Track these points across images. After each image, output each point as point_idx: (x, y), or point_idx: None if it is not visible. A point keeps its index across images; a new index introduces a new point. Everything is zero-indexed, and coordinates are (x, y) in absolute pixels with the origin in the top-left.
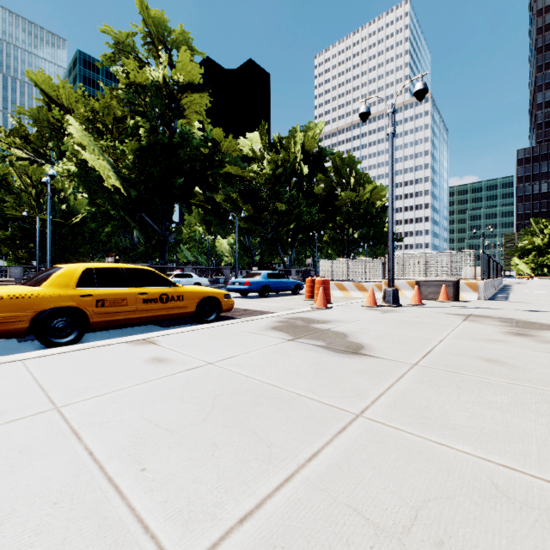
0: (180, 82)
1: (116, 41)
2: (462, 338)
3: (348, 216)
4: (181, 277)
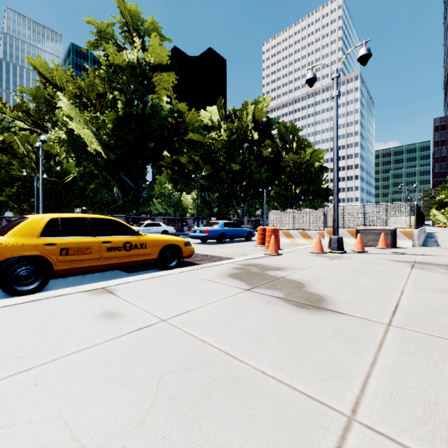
0: (151, 63)
1: (98, 30)
2: (422, 288)
3: (291, 174)
4: (151, 225)
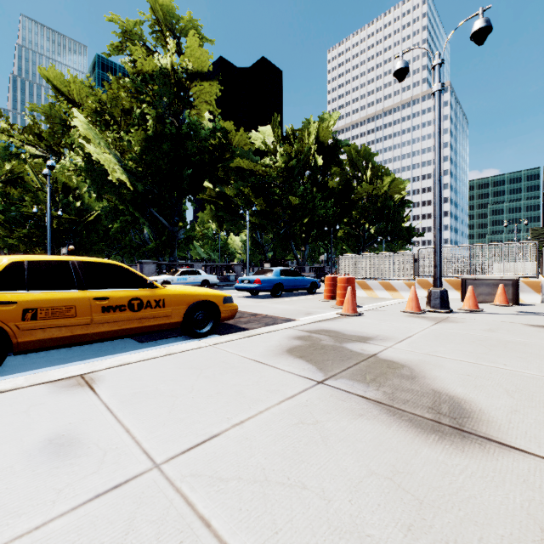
0: (188, 69)
1: (123, 30)
2: None
3: (364, 210)
4: (188, 274)
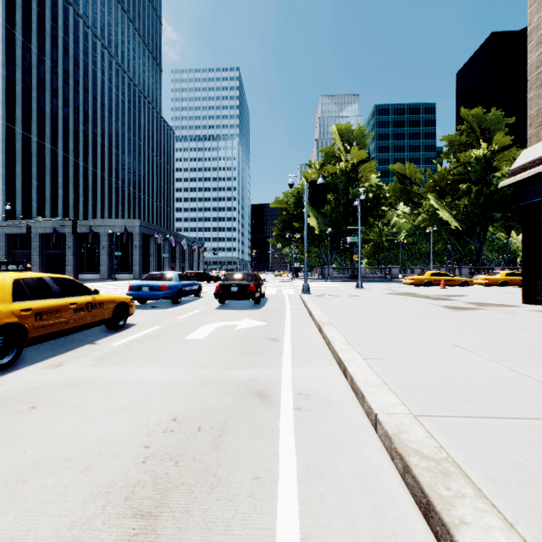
0: (494, 150)
1: (449, 141)
2: None
3: None
4: None
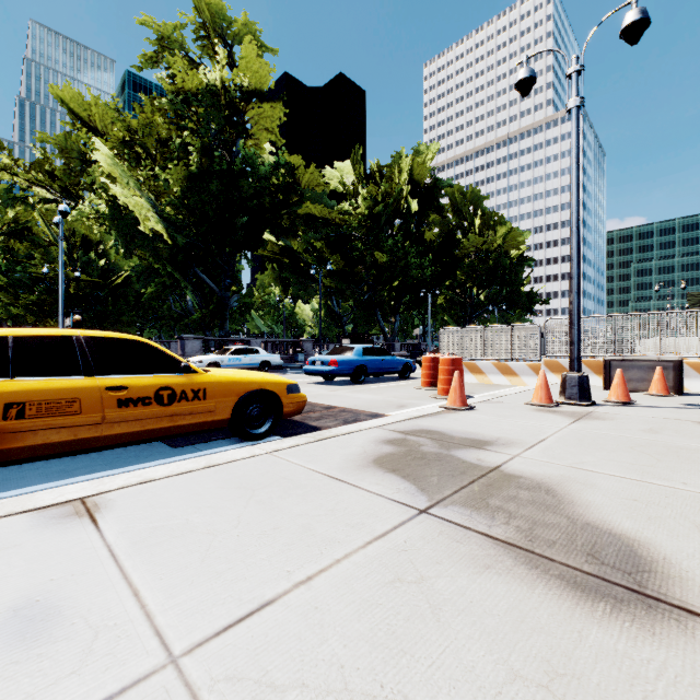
0: (243, 87)
1: (159, 36)
2: None
3: (472, 270)
4: (243, 353)
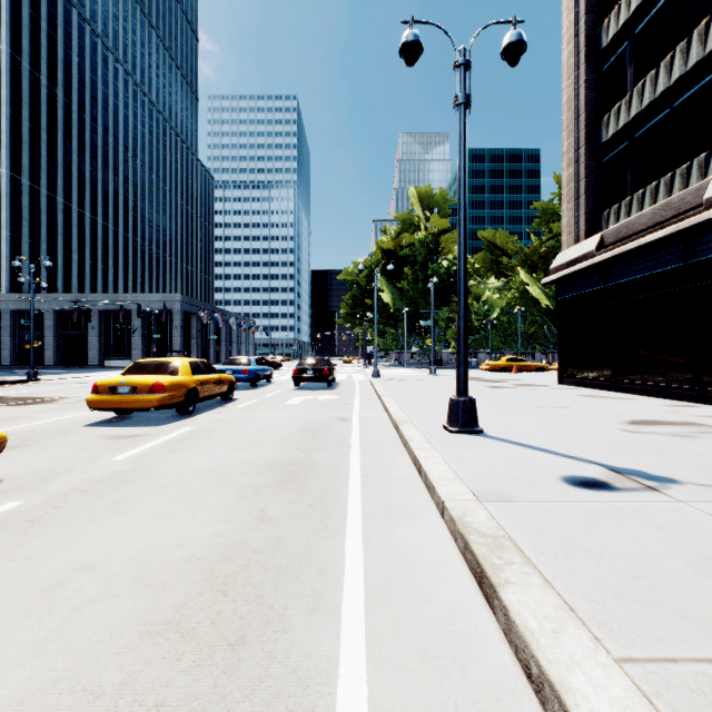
0: None
1: (542, 209)
2: None
3: None
4: None
